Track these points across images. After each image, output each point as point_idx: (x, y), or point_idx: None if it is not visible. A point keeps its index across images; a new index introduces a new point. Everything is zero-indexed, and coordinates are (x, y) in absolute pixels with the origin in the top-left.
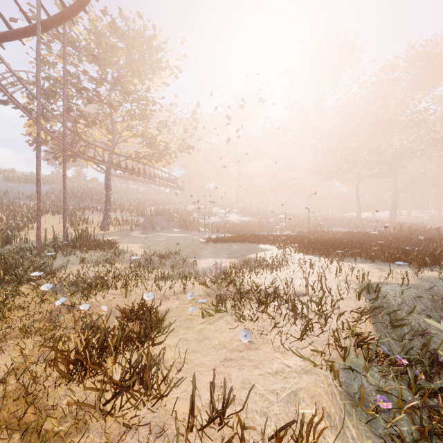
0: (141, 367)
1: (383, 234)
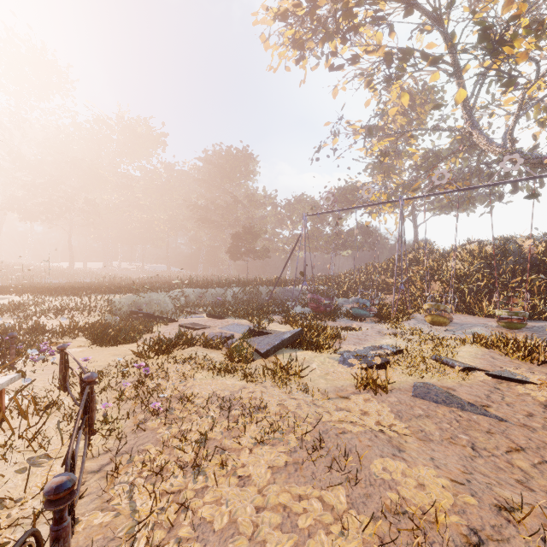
0: (38, 325)
1: (103, 283)
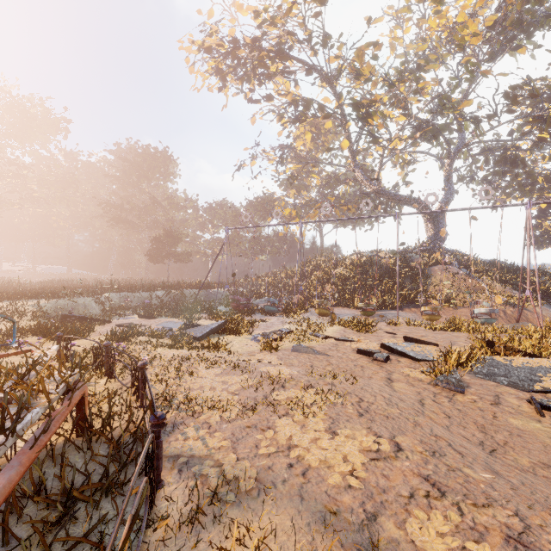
0: None
1: None
